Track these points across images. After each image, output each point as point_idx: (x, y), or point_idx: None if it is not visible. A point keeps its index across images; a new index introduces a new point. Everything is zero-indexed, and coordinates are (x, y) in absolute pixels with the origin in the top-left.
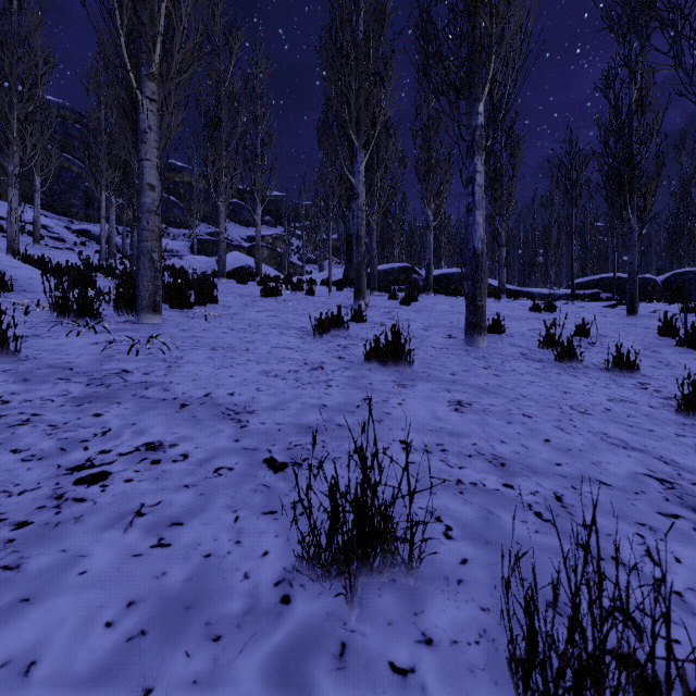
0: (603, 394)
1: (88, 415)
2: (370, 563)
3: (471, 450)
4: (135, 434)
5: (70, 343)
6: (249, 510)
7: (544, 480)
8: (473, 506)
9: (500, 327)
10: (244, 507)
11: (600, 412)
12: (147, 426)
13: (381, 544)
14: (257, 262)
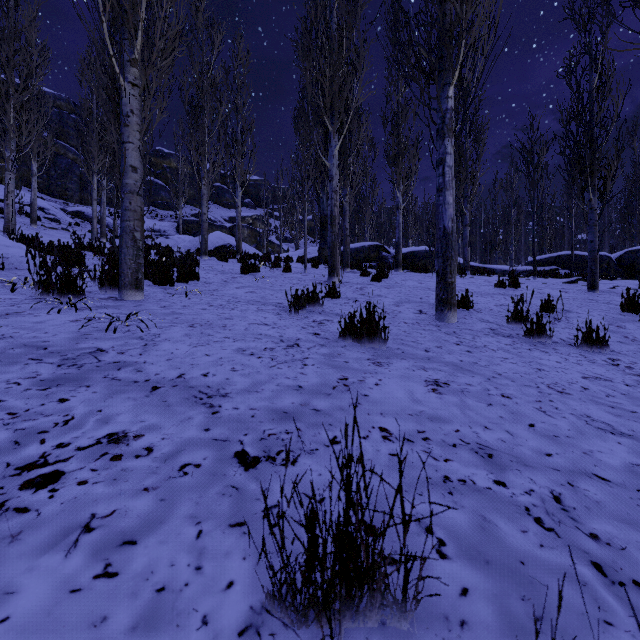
0: (576, 371)
1: (53, 401)
2: (355, 605)
3: (455, 438)
4: (99, 423)
5: (49, 320)
6: (214, 521)
7: (537, 474)
8: (465, 511)
9: (469, 303)
10: (208, 517)
11: (578, 391)
12: (113, 413)
13: (368, 581)
14: (237, 241)
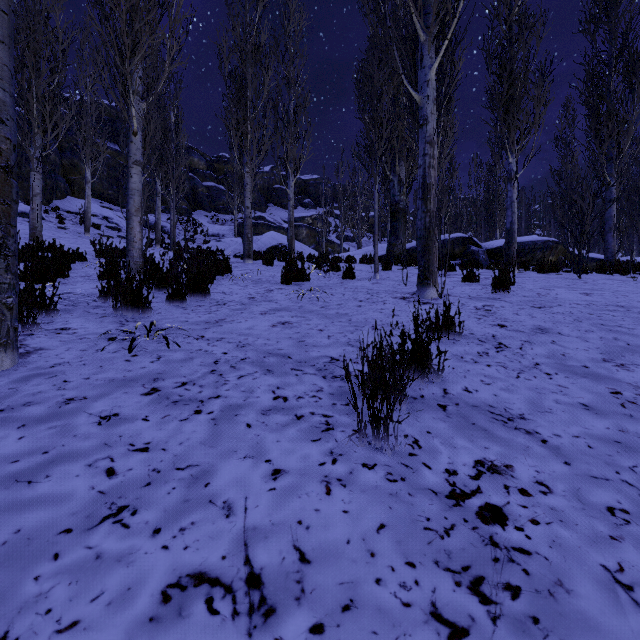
0: None
1: None
2: None
3: None
4: None
5: None
6: None
7: None
8: None
9: None
10: None
11: None
12: None
13: None
14: (289, 240)
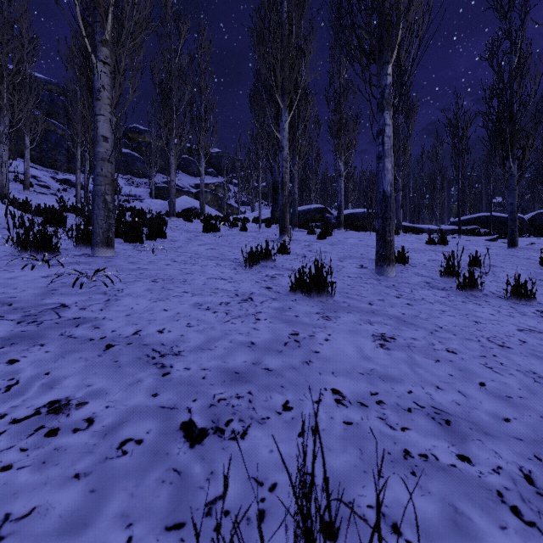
0: (510, 323)
1: (2, 362)
2: None
3: (409, 401)
4: (43, 388)
5: (22, 276)
6: (148, 522)
7: (500, 446)
8: (433, 498)
9: (405, 259)
10: (142, 516)
11: (518, 345)
12: (60, 376)
13: None
14: (201, 204)
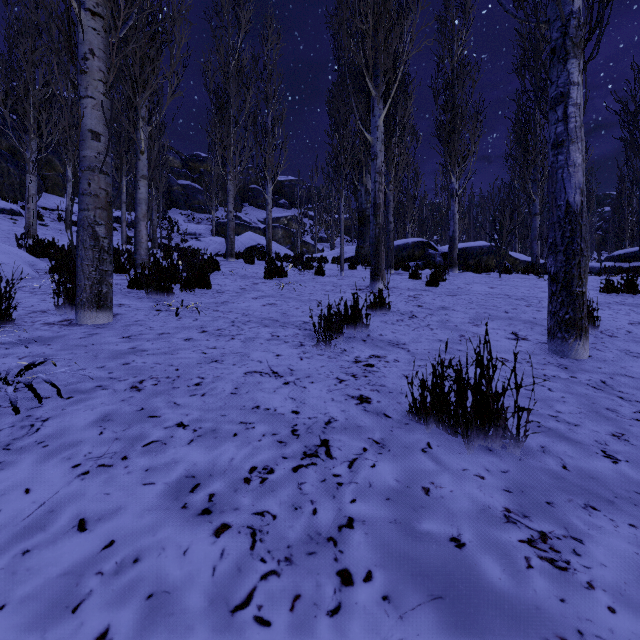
0: None
1: None
2: None
3: None
4: None
5: None
6: None
7: None
8: None
9: (591, 321)
10: None
11: None
12: None
13: None
14: (267, 241)
